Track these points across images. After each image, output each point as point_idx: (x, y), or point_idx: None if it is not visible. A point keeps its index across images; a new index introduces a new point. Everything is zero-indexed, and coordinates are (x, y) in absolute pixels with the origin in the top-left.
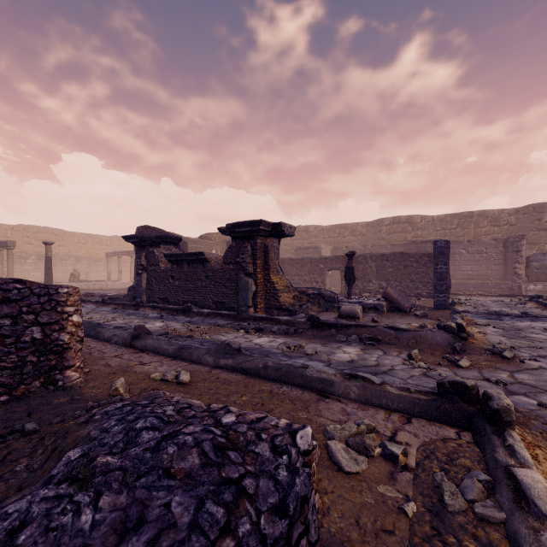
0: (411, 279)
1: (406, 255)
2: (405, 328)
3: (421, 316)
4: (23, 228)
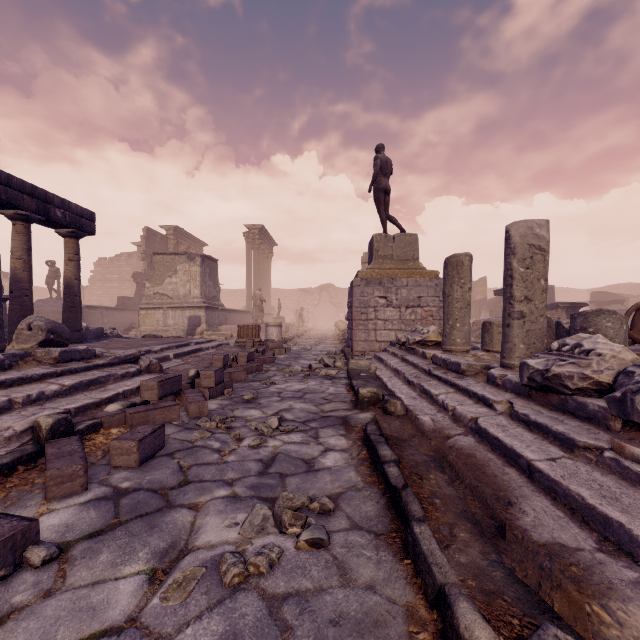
0: None
1: None
2: None
3: None
4: (489, 291)
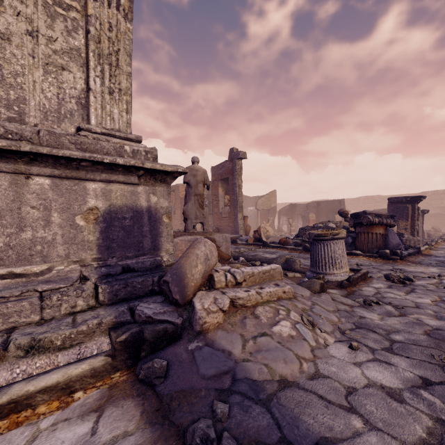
0: (443, 225)
1: (441, 214)
2: (438, 234)
3: (444, 233)
4: None
